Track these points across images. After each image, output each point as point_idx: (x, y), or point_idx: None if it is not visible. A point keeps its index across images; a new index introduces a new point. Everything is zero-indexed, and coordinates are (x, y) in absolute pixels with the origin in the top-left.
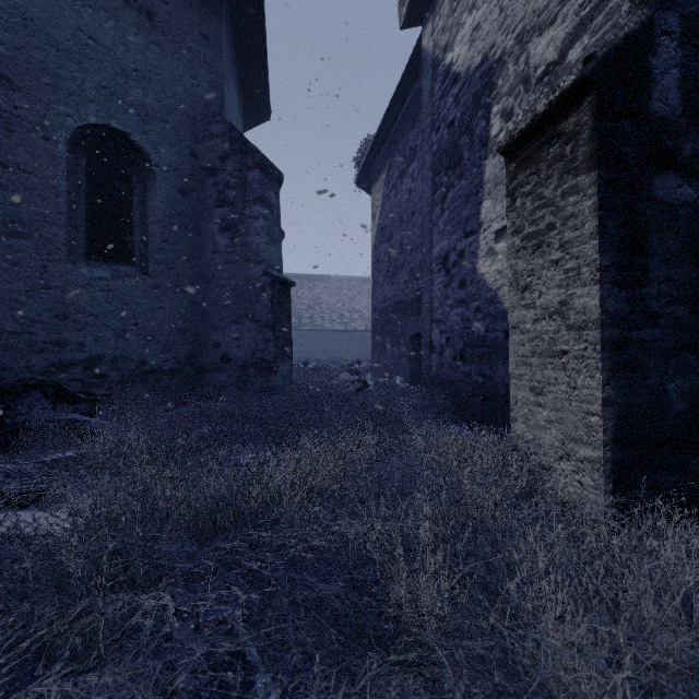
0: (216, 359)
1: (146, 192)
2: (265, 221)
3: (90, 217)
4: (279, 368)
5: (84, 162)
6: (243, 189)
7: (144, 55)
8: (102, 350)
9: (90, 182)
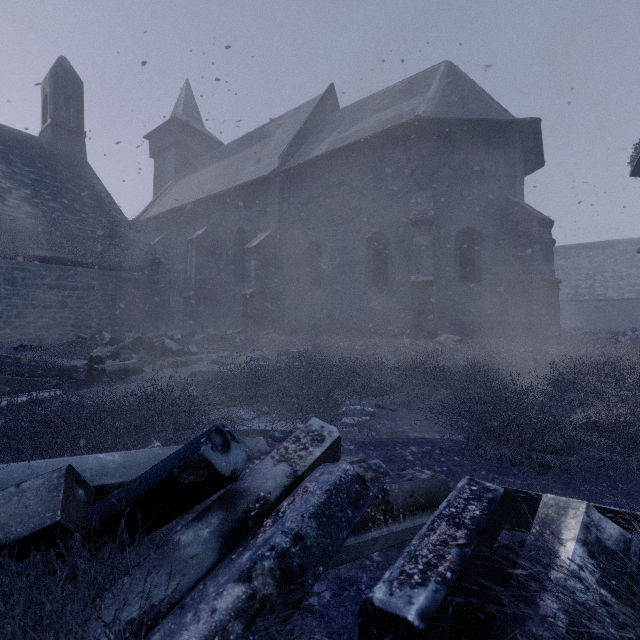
0: (513, 323)
1: (479, 249)
2: (542, 251)
3: (460, 266)
4: (550, 328)
5: (458, 245)
6: (528, 237)
7: (480, 190)
8: (464, 319)
9: (460, 252)
